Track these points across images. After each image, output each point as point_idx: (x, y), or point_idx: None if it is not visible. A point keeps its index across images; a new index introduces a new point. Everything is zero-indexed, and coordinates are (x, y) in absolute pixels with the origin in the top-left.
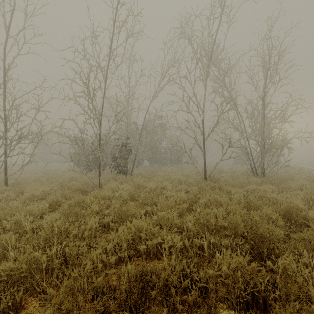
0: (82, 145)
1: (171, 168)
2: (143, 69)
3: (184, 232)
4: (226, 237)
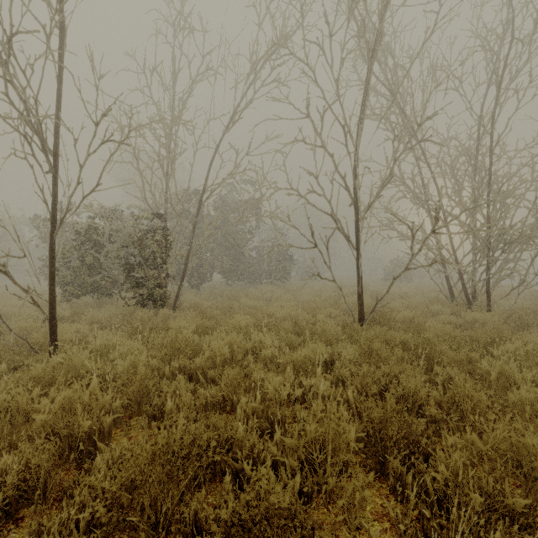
0: None
1: (271, 289)
2: (206, 54)
3: None
4: None
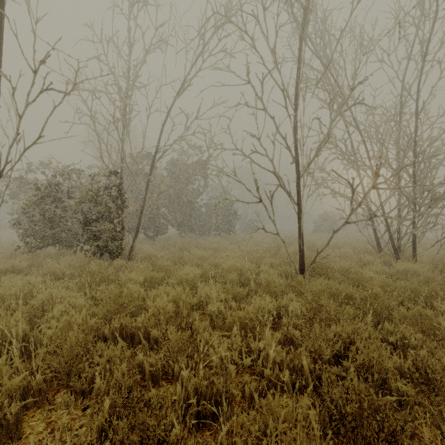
0: None
1: (218, 240)
2: (159, 26)
3: None
4: None
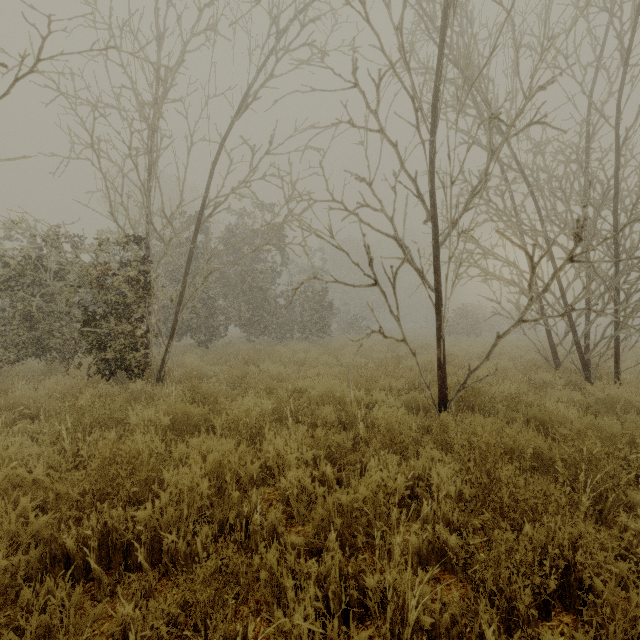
0: None
1: (305, 348)
2: (209, 5)
3: None
4: None
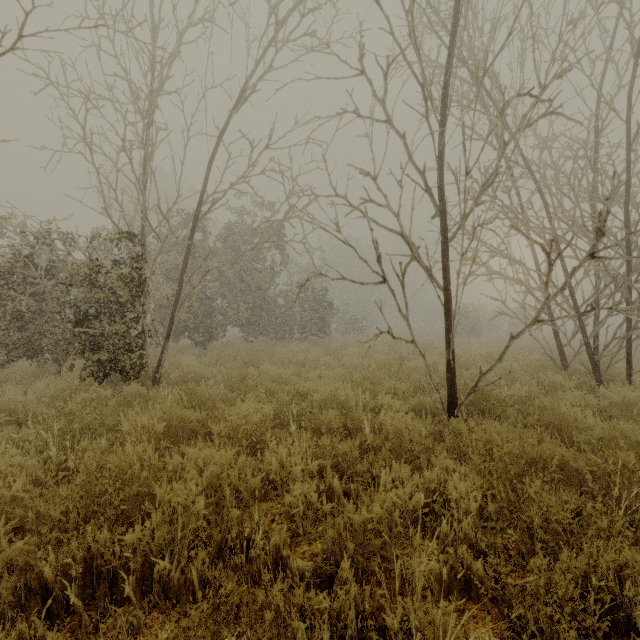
0: None
1: (305, 348)
2: None
3: None
4: None
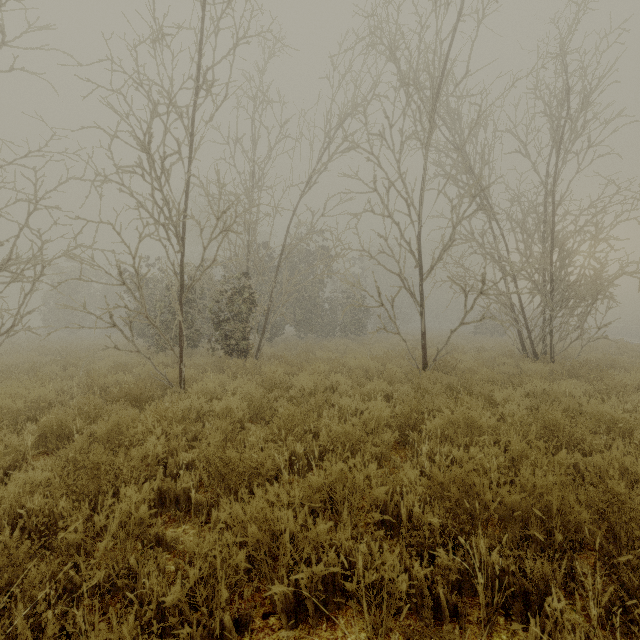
0: (138, 289)
1: (345, 343)
2: (285, 123)
3: (403, 529)
4: (530, 544)
